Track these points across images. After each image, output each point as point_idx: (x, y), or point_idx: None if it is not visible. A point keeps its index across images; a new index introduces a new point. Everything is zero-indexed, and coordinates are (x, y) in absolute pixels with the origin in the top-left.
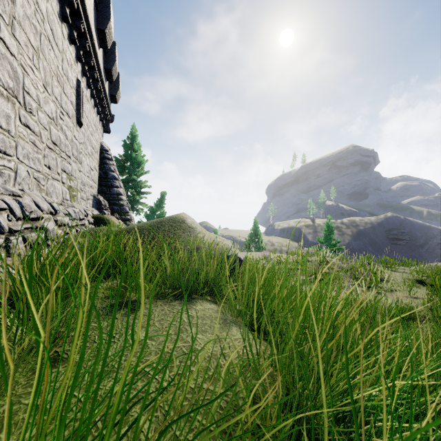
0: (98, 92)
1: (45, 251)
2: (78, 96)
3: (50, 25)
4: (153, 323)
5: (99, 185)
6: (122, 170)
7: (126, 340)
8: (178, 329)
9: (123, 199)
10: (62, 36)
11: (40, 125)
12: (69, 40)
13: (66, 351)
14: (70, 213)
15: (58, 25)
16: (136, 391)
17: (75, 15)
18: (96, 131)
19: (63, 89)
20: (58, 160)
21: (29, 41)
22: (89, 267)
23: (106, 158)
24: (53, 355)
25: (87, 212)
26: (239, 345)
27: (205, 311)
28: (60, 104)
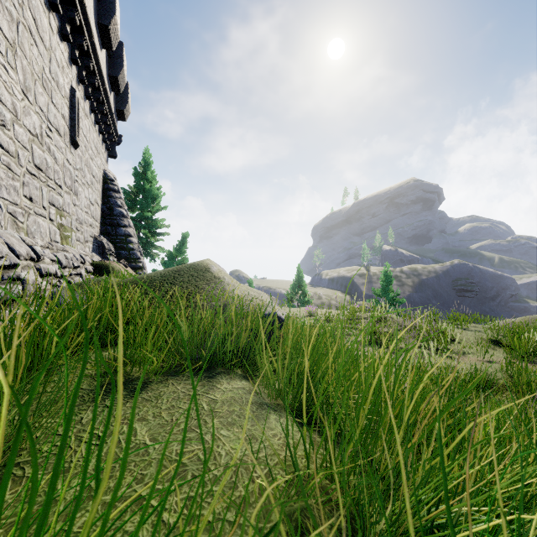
0: (101, 105)
1: (10, 312)
2: (73, 109)
3: (32, 13)
4: (159, 413)
5: (102, 224)
6: (132, 205)
7: (83, 480)
8: (181, 446)
9: (133, 242)
10: (49, 28)
11: (18, 142)
12: (59, 35)
13: (22, 463)
14: (60, 260)
15: (44, 14)
16: (122, 531)
17: (68, 3)
18: (98, 155)
19: (51, 98)
20: (44, 190)
21: (2, 31)
22: (76, 333)
23: (111, 189)
24: (0, 472)
25: (84, 258)
26: (279, 444)
27: (233, 391)
28: (46, 117)
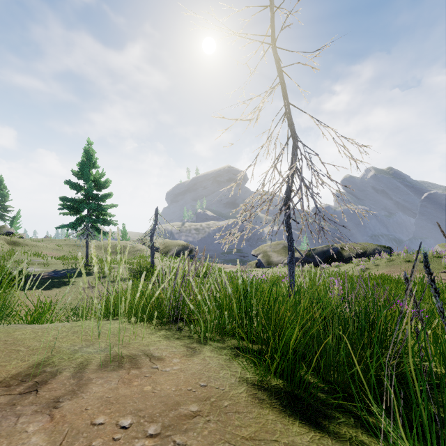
0: None
1: None
2: None
3: None
4: None
5: None
6: None
7: None
8: None
9: None
10: None
11: None
12: None
13: None
14: None
15: None
16: None
17: None
18: None
19: None
20: None
21: None
22: None
23: None
24: None
25: None
26: None
27: None
28: None
